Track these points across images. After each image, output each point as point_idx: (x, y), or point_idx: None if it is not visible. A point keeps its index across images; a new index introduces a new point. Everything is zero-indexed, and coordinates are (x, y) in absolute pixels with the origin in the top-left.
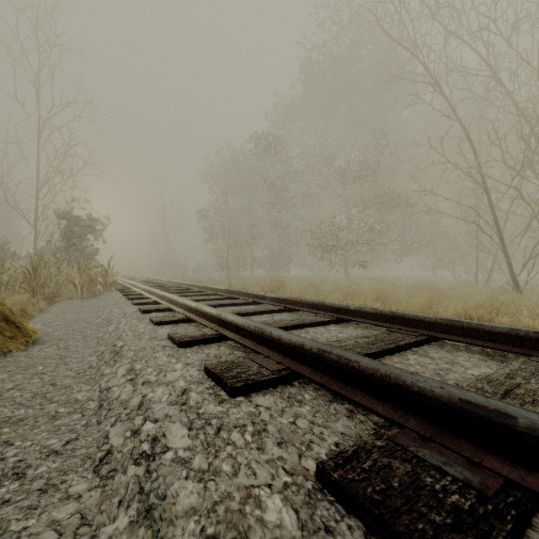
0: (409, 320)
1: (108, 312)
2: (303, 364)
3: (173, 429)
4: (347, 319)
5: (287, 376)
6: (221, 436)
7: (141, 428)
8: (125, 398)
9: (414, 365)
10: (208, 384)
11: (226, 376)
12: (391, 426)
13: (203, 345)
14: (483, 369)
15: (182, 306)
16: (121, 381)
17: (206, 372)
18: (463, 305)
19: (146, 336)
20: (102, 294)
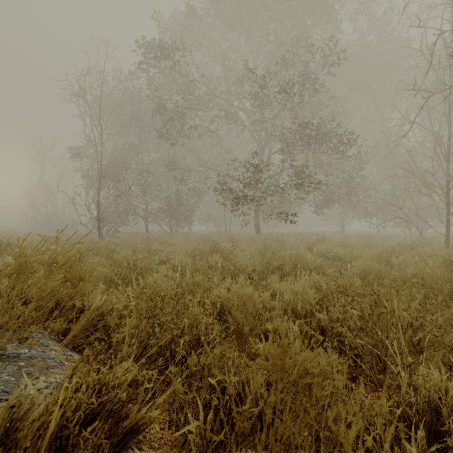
0: None
1: None
2: None
3: None
4: None
5: None
6: None
7: None
8: None
9: None
10: None
11: None
12: None
13: None
14: None
15: None
16: None
17: None
18: None
19: None
20: None
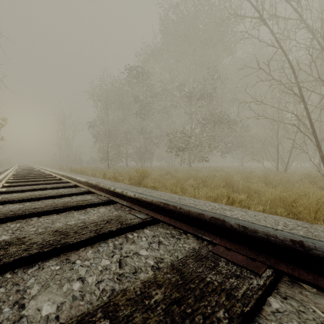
0: None
1: None
2: None
3: None
4: (306, 282)
5: None
6: None
7: None
8: None
9: None
10: None
11: None
12: None
13: None
14: None
15: None
16: None
17: None
18: (313, 193)
19: None
20: None
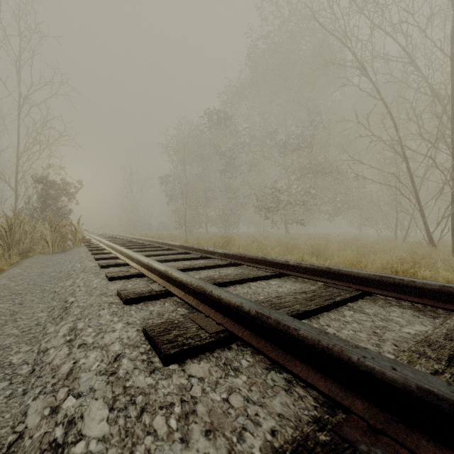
0: (344, 275)
1: (71, 267)
2: (242, 325)
3: (94, 408)
4: (287, 274)
5: (225, 339)
6: (144, 421)
7: (61, 404)
8: (57, 363)
9: (351, 323)
10: (144, 348)
11: (162, 339)
12: (334, 409)
13: (149, 302)
14: (418, 326)
15: (137, 262)
16: (60, 343)
17: (144, 334)
18: (387, 258)
19: (97, 292)
20: (71, 249)
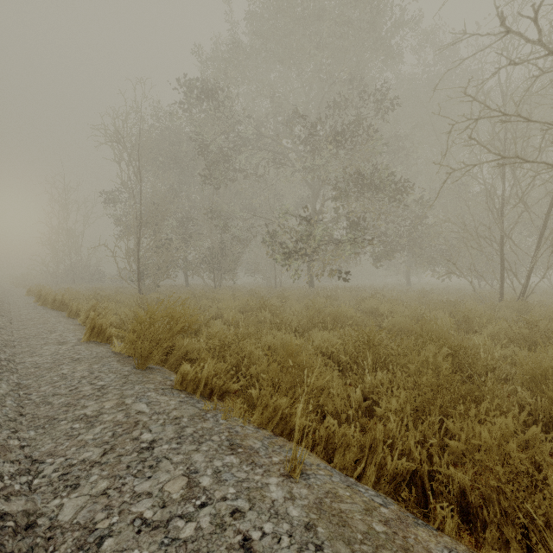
0: None
1: None
2: None
3: None
4: None
5: None
6: None
7: None
8: None
9: None
10: None
11: None
12: None
13: None
14: None
15: None
16: None
17: None
18: None
19: None
20: None
